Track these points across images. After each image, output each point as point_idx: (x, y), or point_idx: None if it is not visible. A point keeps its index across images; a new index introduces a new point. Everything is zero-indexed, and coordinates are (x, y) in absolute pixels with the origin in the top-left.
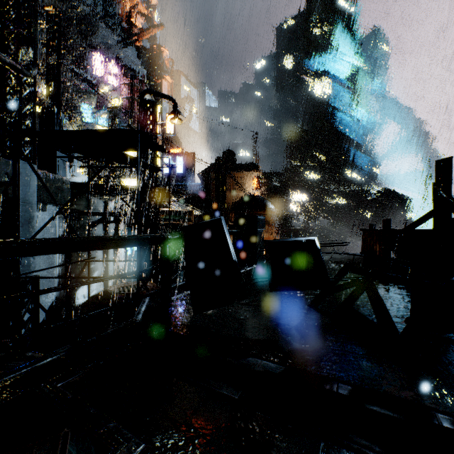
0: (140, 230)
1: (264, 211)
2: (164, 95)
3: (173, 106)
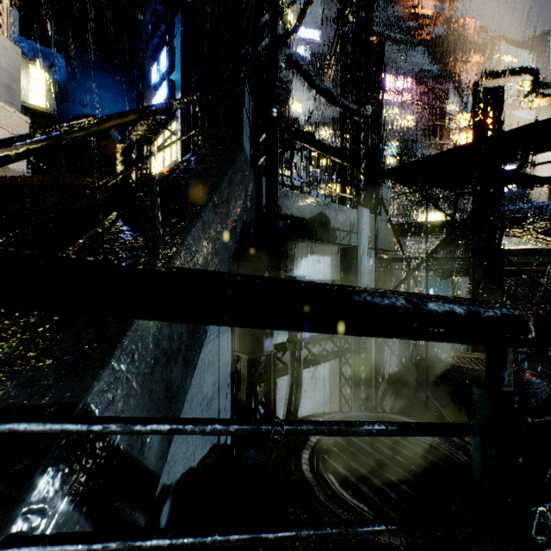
0: (473, 279)
1: None
2: (516, 70)
3: (532, 81)
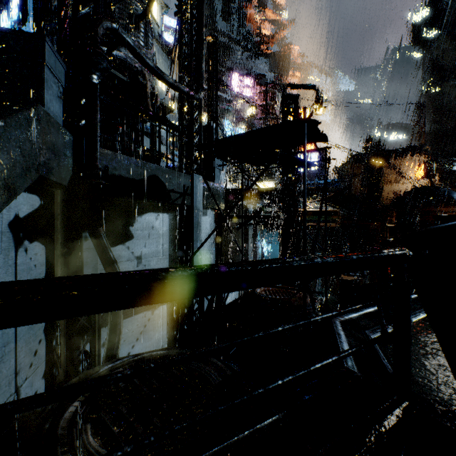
0: (282, 232)
1: (448, 207)
2: (307, 85)
3: (317, 95)
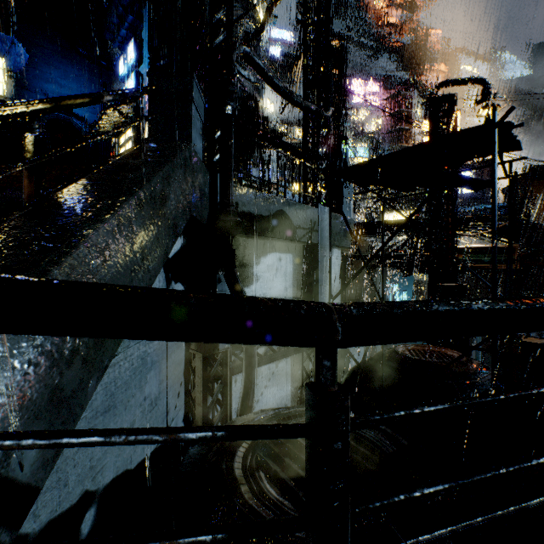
0: (429, 276)
1: None
2: (467, 79)
3: (482, 90)
